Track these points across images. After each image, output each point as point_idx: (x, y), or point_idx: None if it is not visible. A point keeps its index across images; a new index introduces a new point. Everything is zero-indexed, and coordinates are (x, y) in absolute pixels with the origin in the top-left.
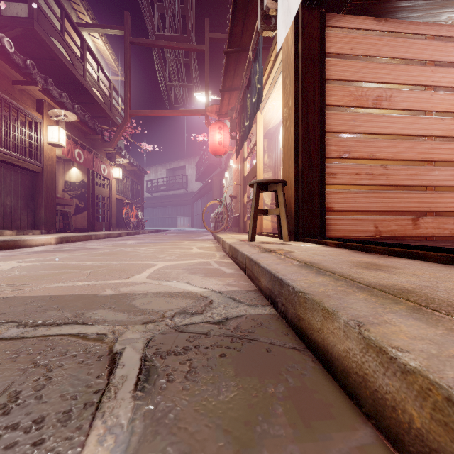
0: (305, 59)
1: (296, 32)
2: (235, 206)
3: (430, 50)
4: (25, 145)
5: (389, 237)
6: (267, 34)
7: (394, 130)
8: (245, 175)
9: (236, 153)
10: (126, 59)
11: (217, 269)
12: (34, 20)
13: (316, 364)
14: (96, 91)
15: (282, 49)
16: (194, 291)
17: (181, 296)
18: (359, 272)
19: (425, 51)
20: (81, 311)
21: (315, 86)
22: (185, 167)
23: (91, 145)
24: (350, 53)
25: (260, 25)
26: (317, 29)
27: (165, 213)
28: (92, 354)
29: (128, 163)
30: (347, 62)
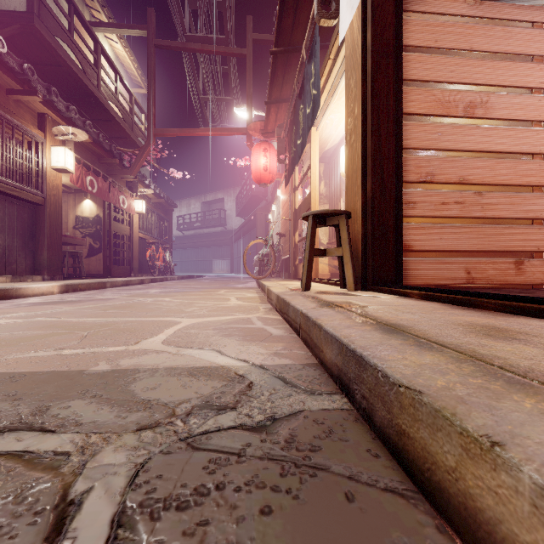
0: (376, 52)
1: (364, 18)
2: (284, 246)
3: (539, 42)
4: (23, 169)
5: (484, 285)
6: (325, 23)
7: (491, 145)
8: (296, 208)
9: (285, 180)
10: (150, 66)
11: (260, 329)
12: (34, 15)
13: (447, 537)
14: (114, 107)
15: (345, 42)
16: (225, 365)
17: (206, 374)
18: (485, 345)
19: (531, 43)
20: (48, 403)
21: (389, 88)
22: (223, 200)
23: (107, 171)
24: (434, 46)
25: (317, 12)
26: (392, 13)
27: (199, 255)
28: (27, 505)
29: (153, 194)
30: (430, 57)
